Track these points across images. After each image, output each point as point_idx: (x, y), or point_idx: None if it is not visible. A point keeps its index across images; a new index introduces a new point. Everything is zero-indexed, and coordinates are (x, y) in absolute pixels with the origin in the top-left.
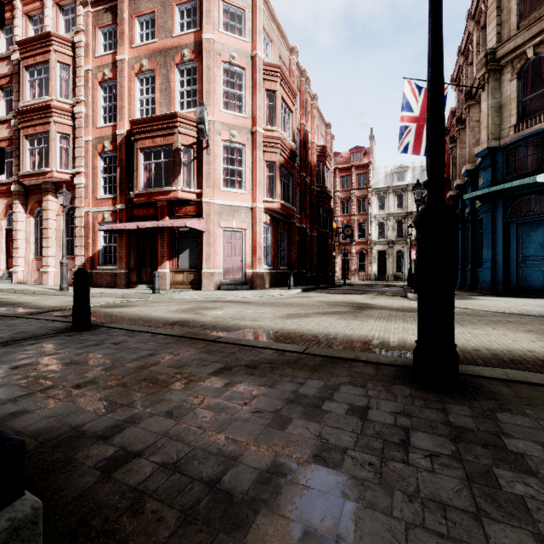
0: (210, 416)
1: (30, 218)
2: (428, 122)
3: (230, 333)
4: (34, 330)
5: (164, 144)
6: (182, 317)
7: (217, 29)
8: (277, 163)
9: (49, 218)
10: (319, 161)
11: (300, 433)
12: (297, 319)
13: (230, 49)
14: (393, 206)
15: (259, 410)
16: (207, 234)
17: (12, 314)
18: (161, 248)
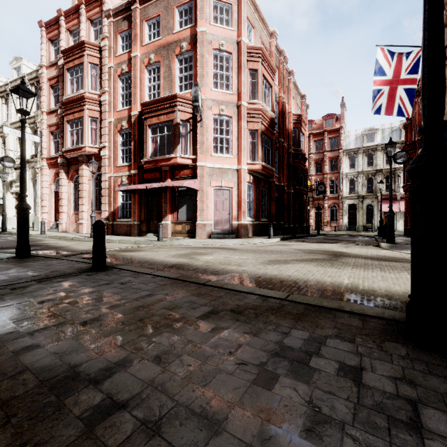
0: (195, 365)
1: (70, 183)
2: (425, 63)
3: (218, 277)
4: (64, 269)
5: (167, 121)
6: (179, 261)
7: (208, 22)
8: (259, 131)
9: (83, 182)
10: (295, 128)
11: (288, 396)
12: (278, 265)
13: (219, 38)
14: (363, 164)
15: (244, 362)
16: (201, 192)
17: (52, 256)
18: (164, 204)
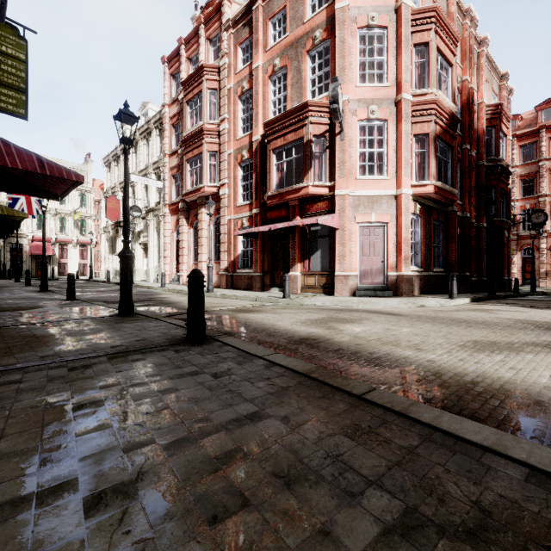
0: None
1: (190, 230)
2: None
3: (383, 372)
4: (154, 337)
5: (295, 140)
6: (311, 332)
7: None
8: (431, 135)
9: (203, 228)
10: (489, 127)
11: None
12: (500, 354)
13: (368, 10)
14: None
15: None
16: (341, 231)
17: (154, 315)
18: (292, 250)
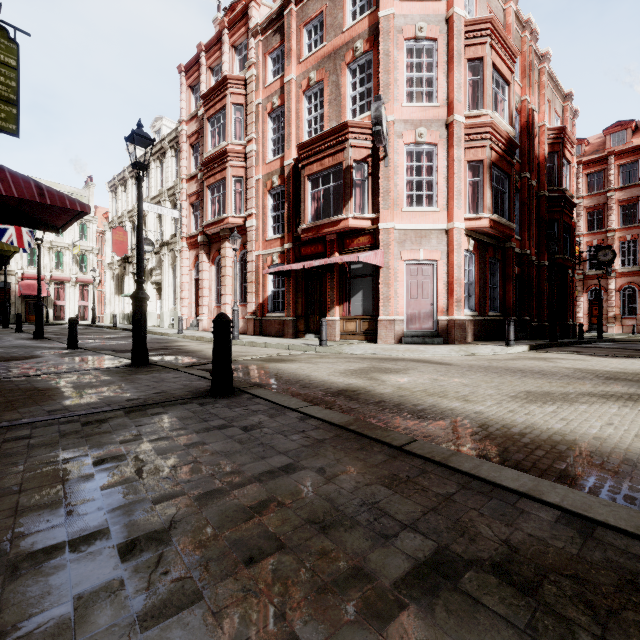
0: None
1: (212, 267)
2: None
3: (427, 425)
4: (175, 390)
5: (333, 165)
6: (350, 383)
7: None
8: (485, 162)
9: (226, 265)
10: (551, 153)
11: None
12: (552, 405)
13: (416, 20)
14: None
15: None
16: (385, 270)
17: (172, 366)
18: (329, 291)
